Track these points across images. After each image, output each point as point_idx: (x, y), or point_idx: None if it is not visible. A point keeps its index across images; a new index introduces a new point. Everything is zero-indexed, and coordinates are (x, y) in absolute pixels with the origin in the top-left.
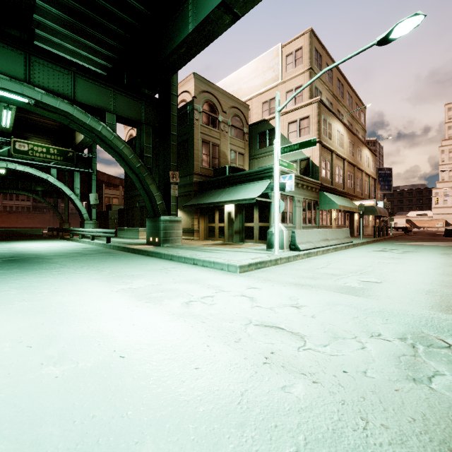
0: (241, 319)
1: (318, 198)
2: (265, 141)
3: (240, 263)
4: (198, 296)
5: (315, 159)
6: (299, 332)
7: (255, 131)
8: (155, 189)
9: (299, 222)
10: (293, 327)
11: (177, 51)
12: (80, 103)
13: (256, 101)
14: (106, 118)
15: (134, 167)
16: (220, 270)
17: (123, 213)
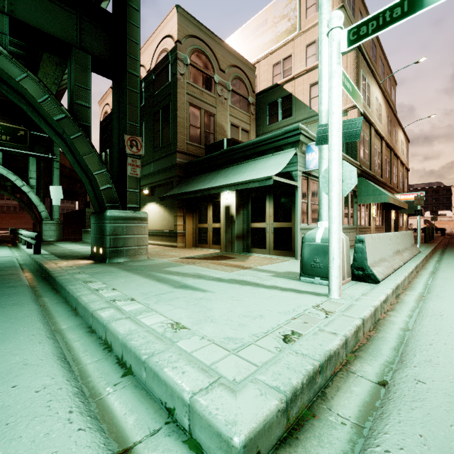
0: None
1: (357, 187)
2: (277, 113)
3: (248, 413)
4: None
5: None
6: None
7: (263, 102)
8: (95, 163)
9: None
10: None
11: None
12: None
13: (265, 64)
14: None
15: (51, 120)
16: (162, 415)
17: None
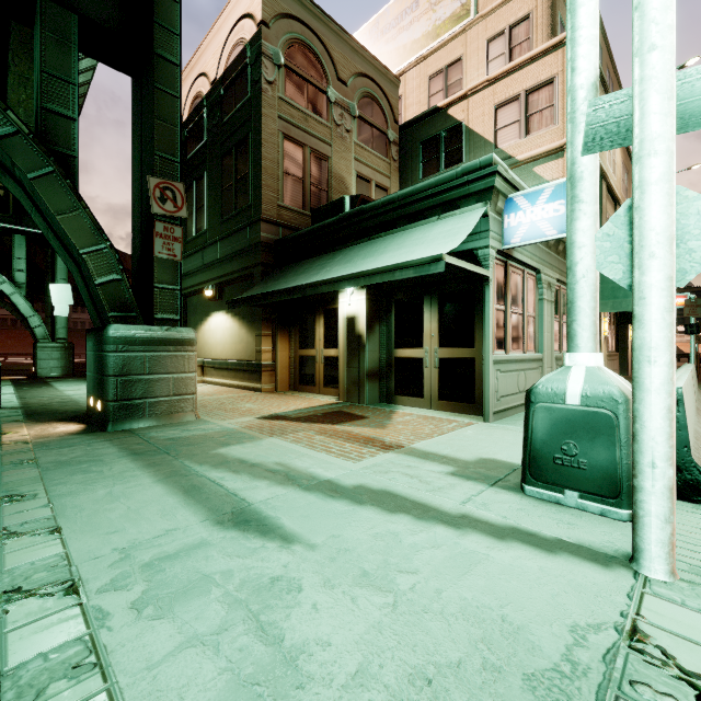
0: None
1: None
2: (437, 158)
3: None
4: None
5: None
6: None
7: (413, 139)
8: (85, 231)
9: (550, 344)
10: None
11: None
12: None
13: (415, 75)
14: None
15: None
16: None
17: None
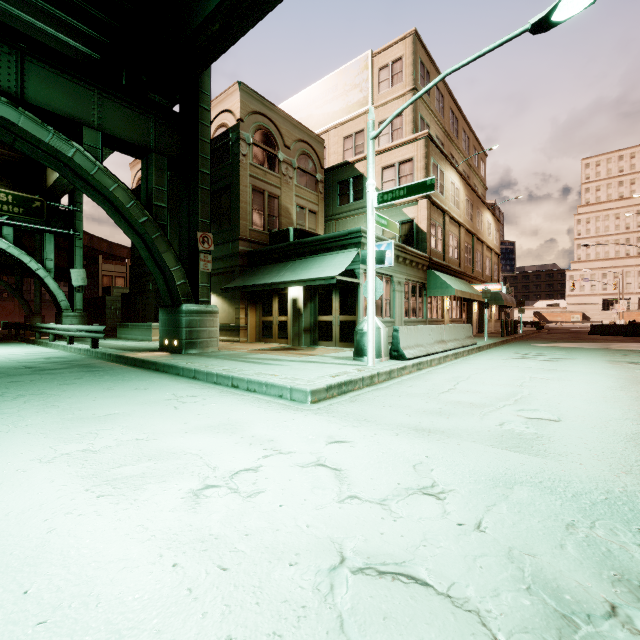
0: (319, 548)
1: (426, 280)
2: (348, 194)
3: (312, 386)
4: (224, 471)
5: (421, 222)
6: (467, 595)
7: (333, 179)
8: (172, 260)
9: (400, 314)
10: (448, 573)
11: (207, 29)
12: (32, 106)
13: (335, 134)
14: (83, 136)
15: (135, 223)
16: (278, 397)
17: (129, 300)
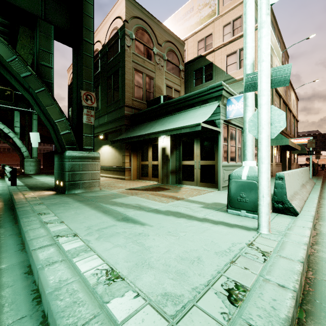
0: None
1: None
2: (201, 78)
3: None
4: None
5: None
6: None
7: (191, 69)
8: (56, 113)
9: None
10: None
11: None
12: None
13: (192, 40)
14: None
15: (19, 77)
16: None
17: None
